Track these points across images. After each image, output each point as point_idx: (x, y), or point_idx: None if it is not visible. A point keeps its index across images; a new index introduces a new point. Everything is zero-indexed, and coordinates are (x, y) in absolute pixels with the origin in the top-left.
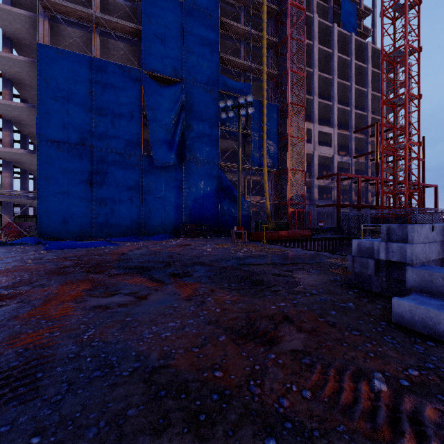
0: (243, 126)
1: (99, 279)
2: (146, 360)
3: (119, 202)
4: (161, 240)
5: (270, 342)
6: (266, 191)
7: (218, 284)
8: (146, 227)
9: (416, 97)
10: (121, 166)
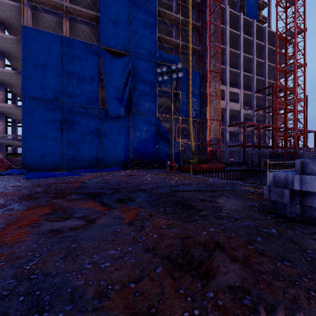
0: (175, 87)
1: (59, 204)
2: (80, 300)
3: (83, 143)
4: (114, 171)
5: (206, 275)
6: (191, 135)
7: (156, 208)
8: (102, 162)
9: (303, 65)
10: (84, 117)
